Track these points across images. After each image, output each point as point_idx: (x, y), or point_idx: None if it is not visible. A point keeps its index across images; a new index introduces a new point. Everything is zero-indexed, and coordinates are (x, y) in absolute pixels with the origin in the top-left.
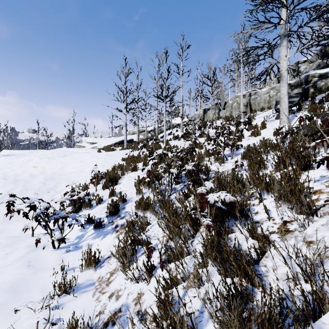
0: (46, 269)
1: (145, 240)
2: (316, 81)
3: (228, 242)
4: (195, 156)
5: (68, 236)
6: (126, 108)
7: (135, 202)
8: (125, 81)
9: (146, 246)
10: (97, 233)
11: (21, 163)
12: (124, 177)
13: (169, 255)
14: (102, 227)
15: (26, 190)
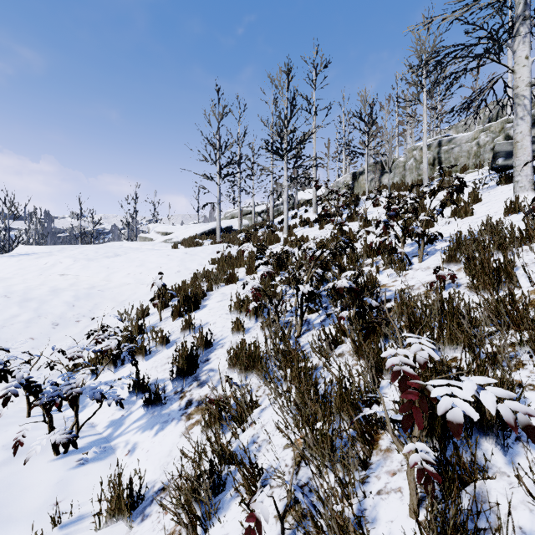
0: (20, 519)
1: (247, 450)
2: None
3: (481, 514)
4: (344, 255)
5: (95, 418)
6: (219, 173)
7: (229, 352)
8: (218, 128)
9: (246, 480)
10: (150, 416)
11: (42, 268)
12: (212, 294)
13: (307, 533)
14: (160, 404)
15: (38, 318)
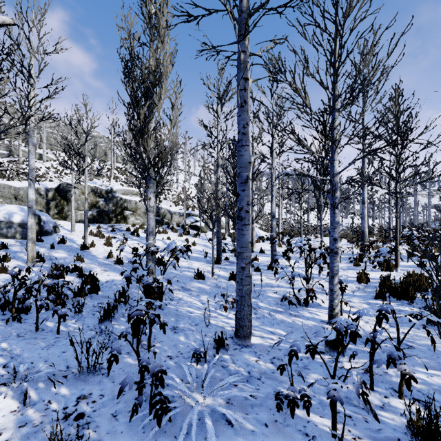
0: None
1: None
2: (13, 150)
3: None
4: None
5: None
6: None
7: None
8: None
9: None
10: None
11: None
12: None
13: None
14: None
15: None
